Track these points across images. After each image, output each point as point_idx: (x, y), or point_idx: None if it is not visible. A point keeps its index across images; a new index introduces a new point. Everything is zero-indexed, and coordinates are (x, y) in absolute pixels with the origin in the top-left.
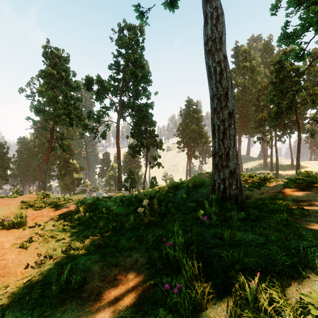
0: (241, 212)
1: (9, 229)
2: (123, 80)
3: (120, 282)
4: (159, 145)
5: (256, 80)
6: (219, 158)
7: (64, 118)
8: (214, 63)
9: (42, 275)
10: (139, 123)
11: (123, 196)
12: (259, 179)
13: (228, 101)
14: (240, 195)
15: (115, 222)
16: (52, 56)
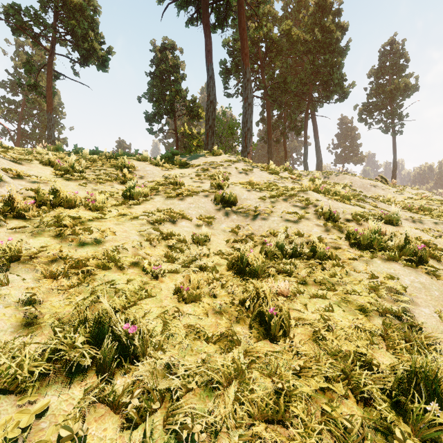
0: None
1: None
2: (24, 105)
3: None
4: None
5: None
6: None
7: None
8: (49, 142)
9: None
10: None
11: None
12: None
13: None
14: None
15: None
16: None
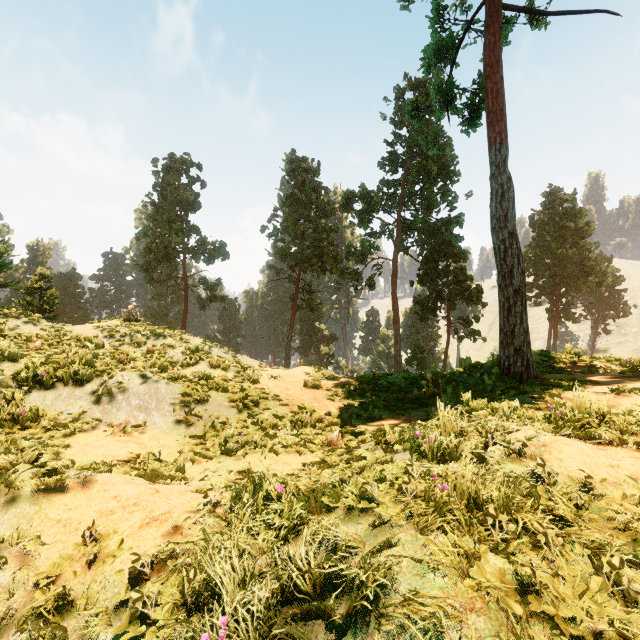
0: (512, 384)
1: (312, 388)
2: (404, 182)
3: (405, 421)
4: (474, 296)
5: None
6: (504, 335)
7: (315, 262)
8: (498, 241)
9: (353, 412)
10: (434, 257)
11: (406, 374)
12: (619, 364)
13: (513, 278)
14: (526, 372)
15: (398, 393)
16: (298, 172)
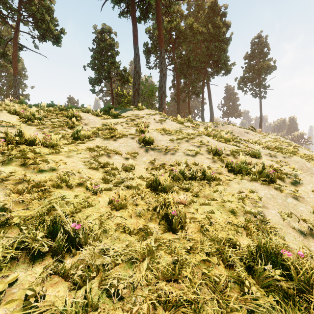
0: None
1: None
2: None
3: None
4: None
5: None
6: None
7: None
8: (14, 97)
9: None
10: None
11: None
12: None
13: None
14: None
15: None
16: None
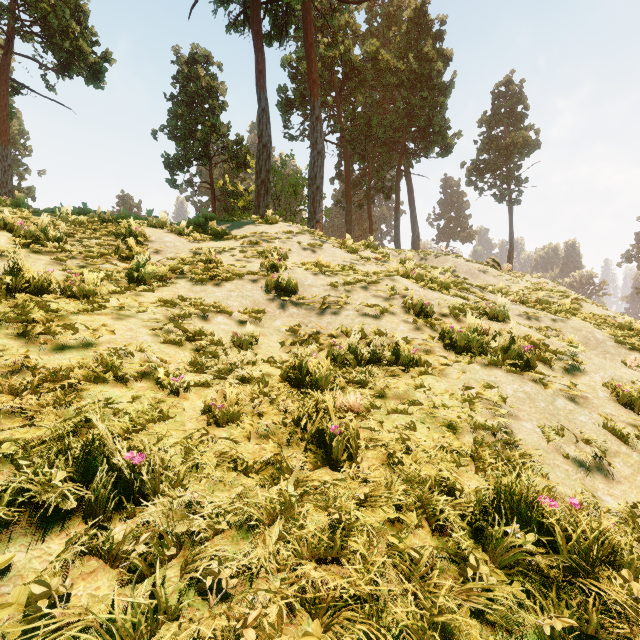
0: None
1: None
2: None
3: None
4: None
5: None
6: None
7: None
8: (3, 193)
9: None
10: None
11: None
12: None
13: None
14: None
15: None
16: None
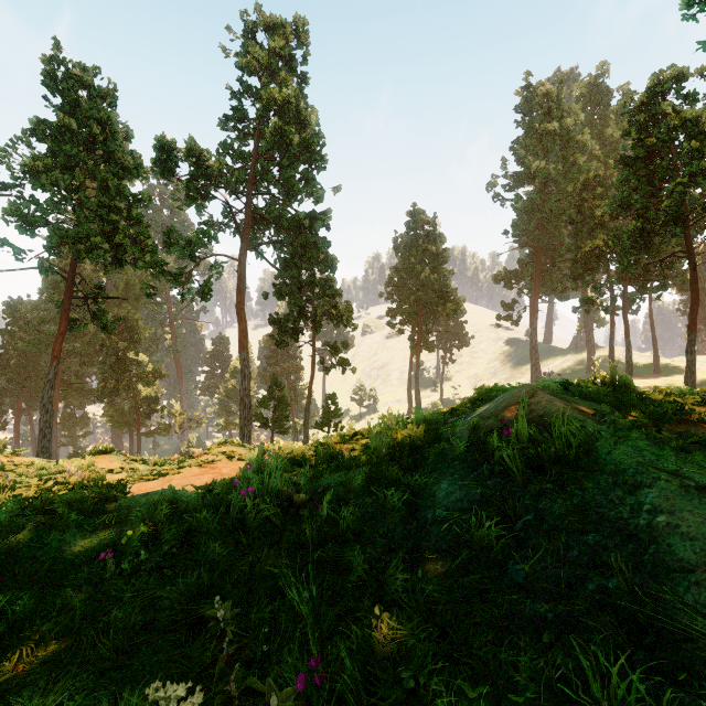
0: None
1: None
2: (256, 154)
3: None
4: (344, 316)
5: (575, 165)
6: None
7: (98, 242)
8: None
9: None
10: (296, 262)
11: (166, 497)
12: None
13: None
14: None
15: None
16: (68, 84)
